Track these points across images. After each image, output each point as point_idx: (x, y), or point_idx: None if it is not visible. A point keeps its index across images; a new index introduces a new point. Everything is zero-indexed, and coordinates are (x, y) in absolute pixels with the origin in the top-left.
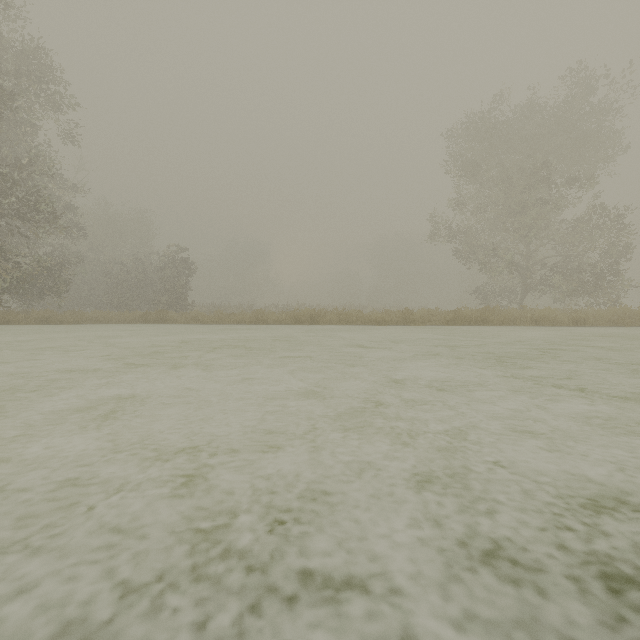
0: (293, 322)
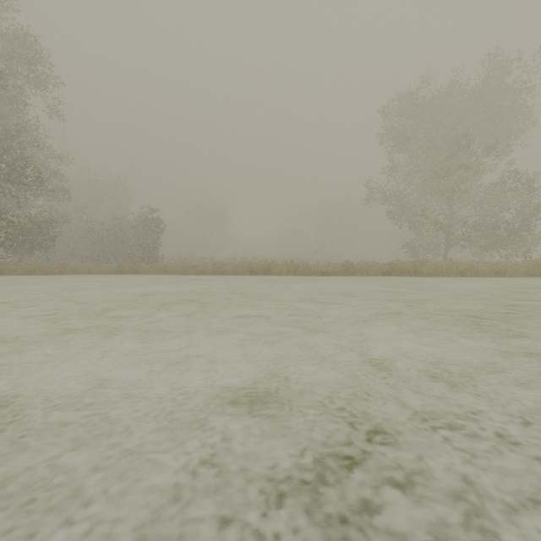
0: (248, 273)
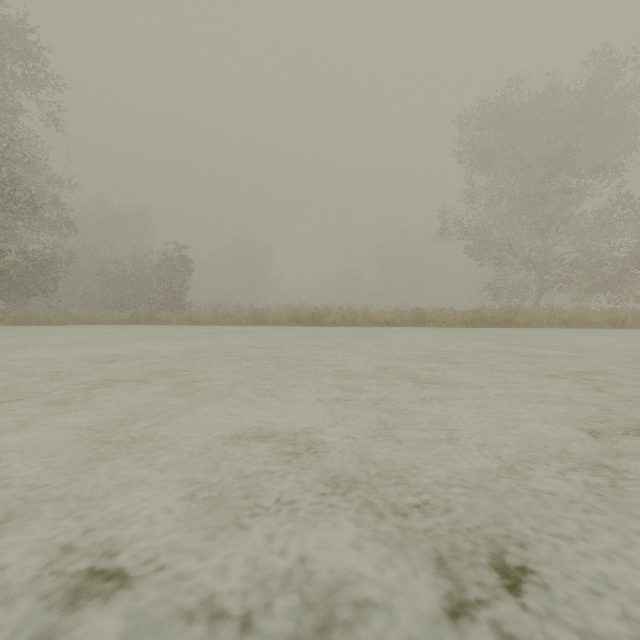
0: (294, 323)
